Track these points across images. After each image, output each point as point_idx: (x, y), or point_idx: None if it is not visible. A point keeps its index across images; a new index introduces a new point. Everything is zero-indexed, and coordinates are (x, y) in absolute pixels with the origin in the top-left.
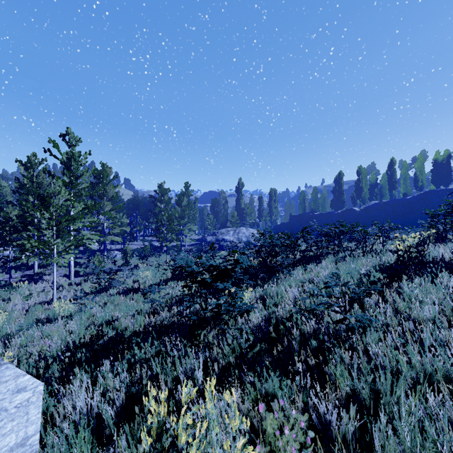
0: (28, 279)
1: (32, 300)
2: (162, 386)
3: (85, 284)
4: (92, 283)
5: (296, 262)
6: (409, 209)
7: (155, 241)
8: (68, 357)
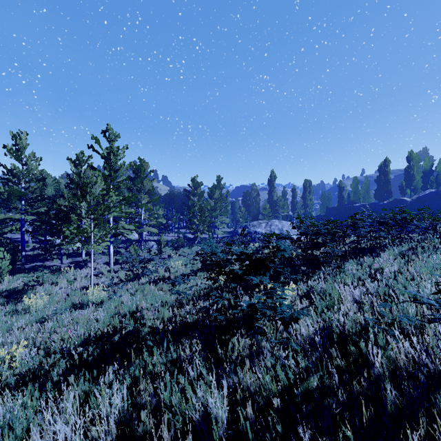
0: (76, 265)
1: (75, 284)
2: (164, 433)
3: (121, 272)
4: (126, 271)
5: (346, 254)
6: None
7: (189, 233)
8: (80, 353)
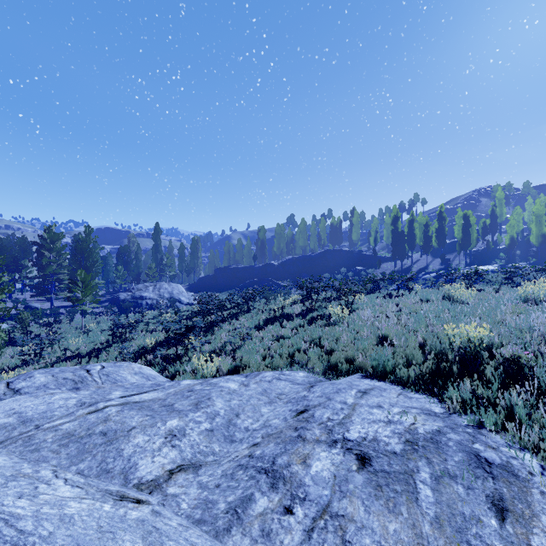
0: None
1: None
2: (180, 370)
3: None
4: (19, 356)
5: (224, 318)
6: (314, 265)
7: (32, 301)
8: None
